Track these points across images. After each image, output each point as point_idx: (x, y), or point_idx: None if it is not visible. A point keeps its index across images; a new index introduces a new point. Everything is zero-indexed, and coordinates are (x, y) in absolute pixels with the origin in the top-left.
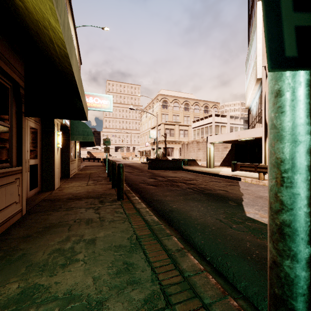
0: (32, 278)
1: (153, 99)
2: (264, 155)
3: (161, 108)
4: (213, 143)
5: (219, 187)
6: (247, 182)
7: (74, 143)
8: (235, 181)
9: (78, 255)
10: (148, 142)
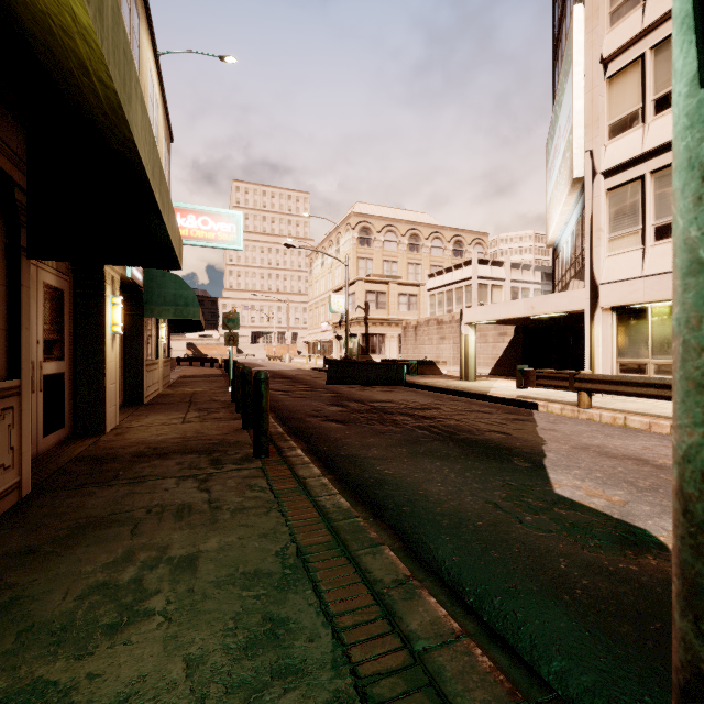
0: (31, 665)
1: (338, 225)
2: (589, 351)
3: (357, 244)
4: (474, 323)
5: (490, 426)
6: (552, 413)
7: (154, 324)
8: (525, 412)
9: (152, 599)
10: (328, 322)
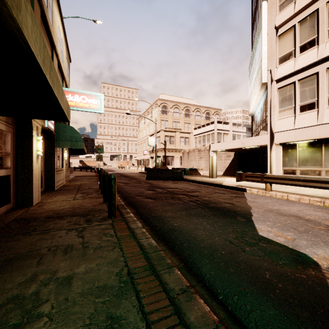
0: None
1: (152, 104)
2: (269, 164)
3: (160, 113)
4: (215, 151)
5: (225, 200)
6: (253, 193)
7: (61, 150)
8: (240, 193)
9: (43, 305)
10: (147, 150)
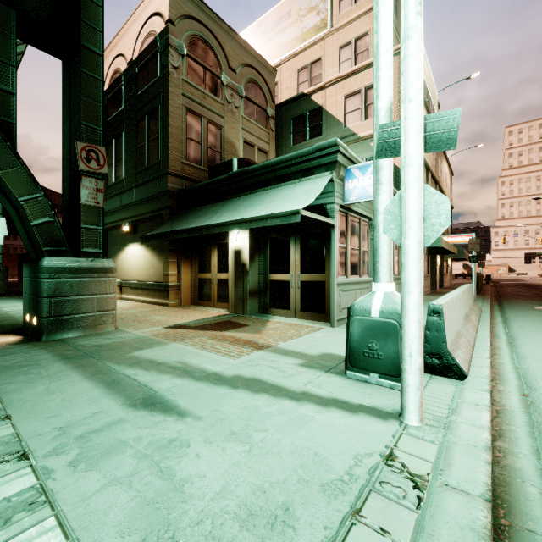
0: None
1: None
2: None
3: None
4: None
5: None
6: None
7: (445, 260)
8: None
9: None
10: None
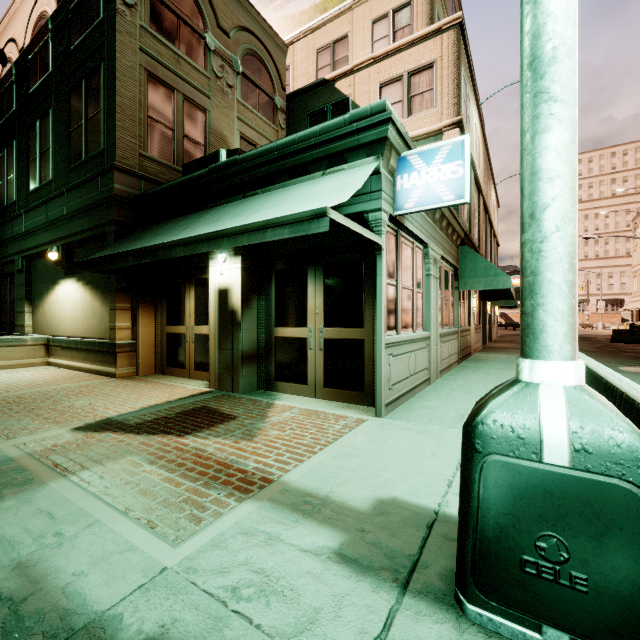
0: (501, 354)
1: None
2: None
3: None
4: None
5: None
6: None
7: (493, 307)
8: None
9: (513, 354)
10: None
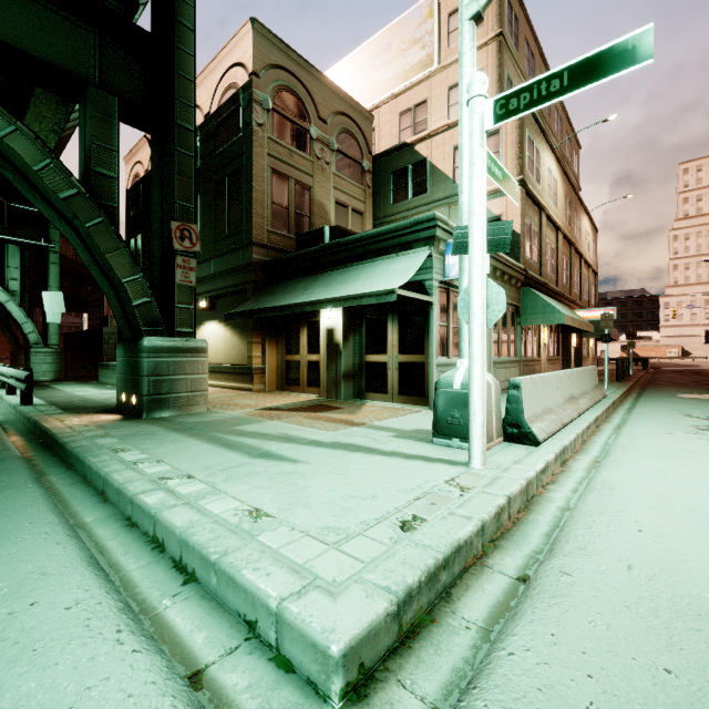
0: None
1: None
2: None
3: None
4: None
5: None
6: None
7: (586, 339)
8: None
9: None
10: None
